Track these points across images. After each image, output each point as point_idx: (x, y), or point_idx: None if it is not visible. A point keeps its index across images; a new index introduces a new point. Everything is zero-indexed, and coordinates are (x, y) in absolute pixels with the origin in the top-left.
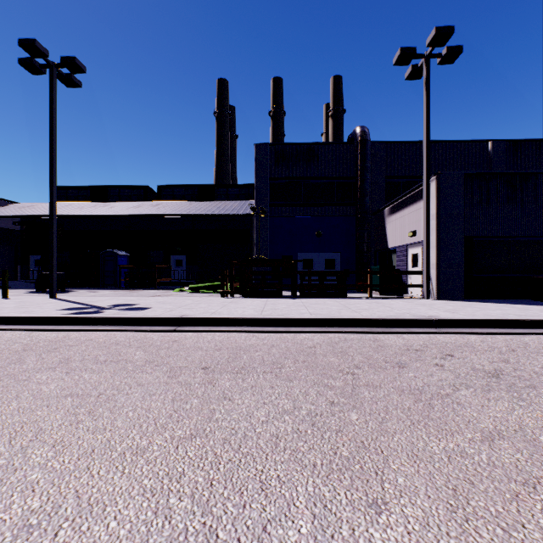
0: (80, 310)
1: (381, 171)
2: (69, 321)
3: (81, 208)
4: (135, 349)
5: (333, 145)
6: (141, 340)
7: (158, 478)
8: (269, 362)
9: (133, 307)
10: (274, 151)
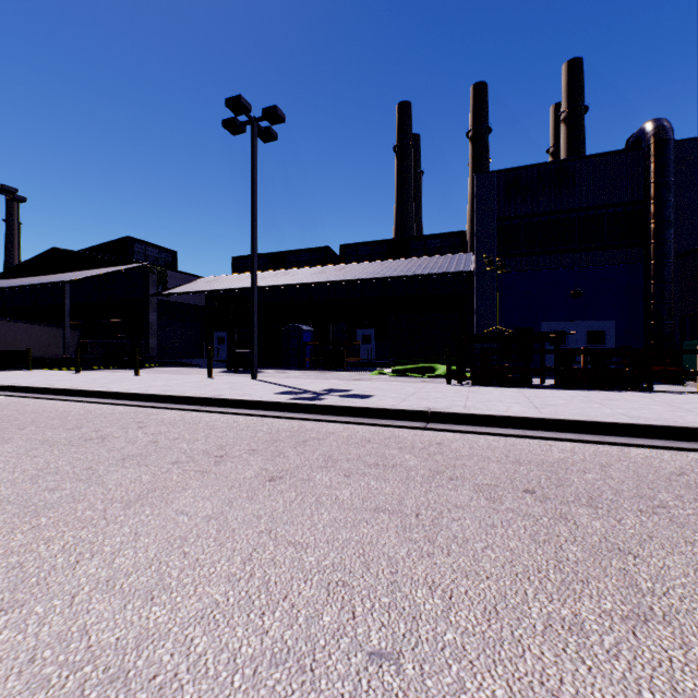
0: (296, 394)
1: (694, 186)
2: (294, 408)
3: (262, 278)
4: (398, 451)
5: (600, 157)
6: (393, 439)
7: (663, 693)
8: (629, 494)
9: (351, 394)
10: (503, 180)
